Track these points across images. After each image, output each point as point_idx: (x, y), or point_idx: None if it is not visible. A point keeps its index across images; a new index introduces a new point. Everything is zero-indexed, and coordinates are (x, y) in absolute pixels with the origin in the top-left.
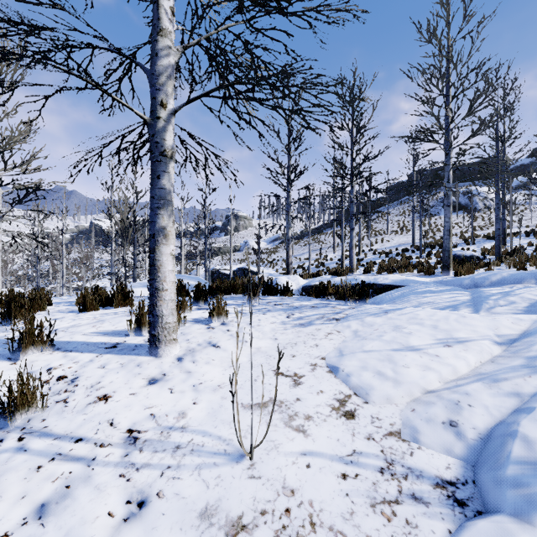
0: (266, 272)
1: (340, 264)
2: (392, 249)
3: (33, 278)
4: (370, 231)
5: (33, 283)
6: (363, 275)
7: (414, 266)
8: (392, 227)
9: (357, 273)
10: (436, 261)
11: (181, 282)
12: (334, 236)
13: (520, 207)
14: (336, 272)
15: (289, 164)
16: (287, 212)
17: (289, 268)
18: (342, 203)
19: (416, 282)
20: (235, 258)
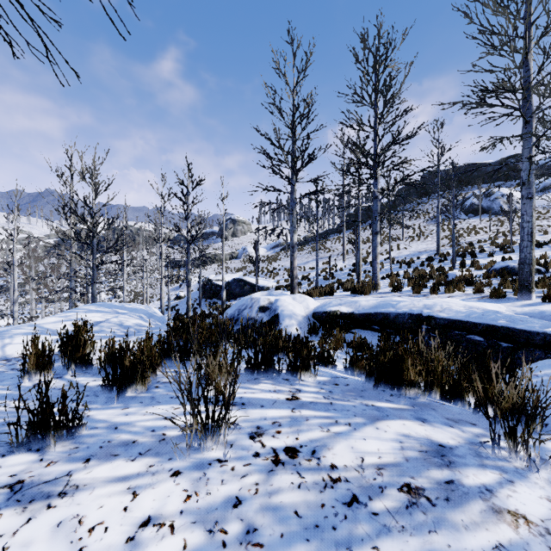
0: (265, 283)
1: (352, 276)
2: (412, 258)
3: (7, 288)
4: (382, 236)
5: (8, 293)
6: (395, 295)
7: (461, 282)
8: (406, 233)
9: (381, 289)
10: (485, 275)
11: (75, 338)
12: (343, 242)
13: (550, 210)
14: (355, 288)
15: (294, 150)
16: (291, 211)
17: (293, 284)
18: (359, 201)
19: (507, 317)
20: (232, 267)
